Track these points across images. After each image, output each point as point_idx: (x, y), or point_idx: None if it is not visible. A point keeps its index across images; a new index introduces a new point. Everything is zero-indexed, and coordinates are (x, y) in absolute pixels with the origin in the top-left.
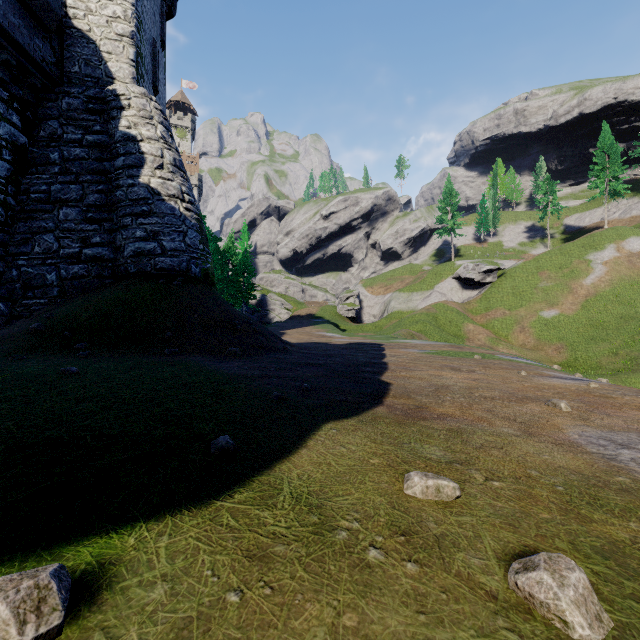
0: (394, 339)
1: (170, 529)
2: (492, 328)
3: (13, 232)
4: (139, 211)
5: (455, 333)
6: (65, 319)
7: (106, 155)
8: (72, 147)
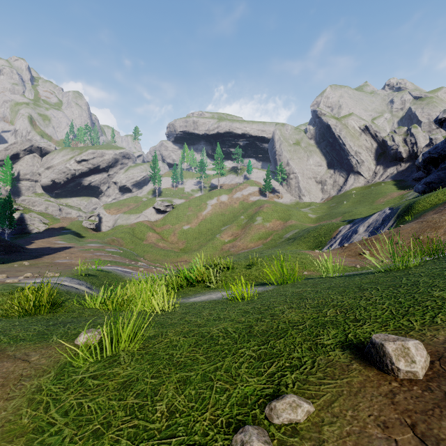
0: (87, 244)
1: None
2: (163, 234)
3: None
4: None
5: (141, 237)
6: None
7: None
8: None
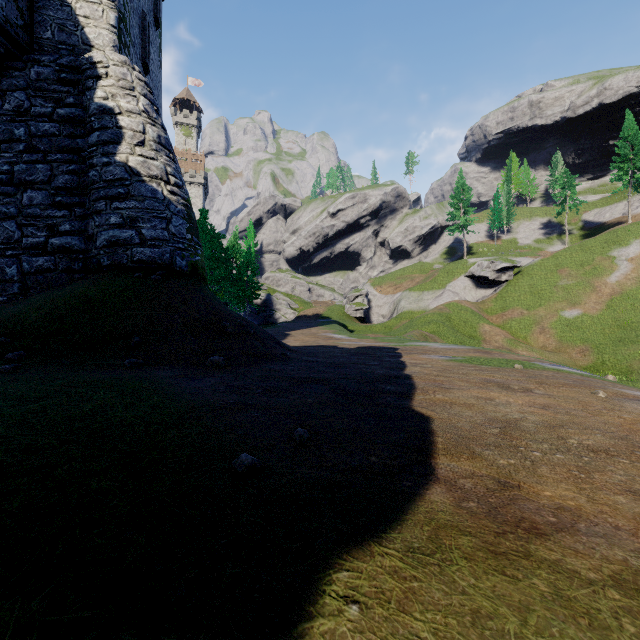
0: (409, 342)
1: None
2: (509, 329)
3: None
4: (114, 194)
5: (470, 334)
6: (9, 320)
7: (79, 131)
8: (41, 122)
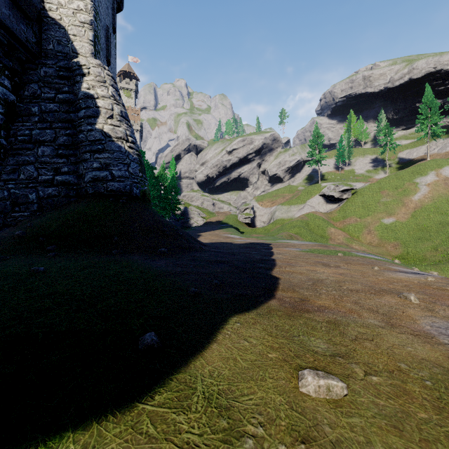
0: (279, 240)
1: (94, 439)
2: (348, 231)
3: (5, 164)
4: (95, 149)
5: (321, 234)
6: (40, 228)
7: (72, 108)
8: (48, 103)
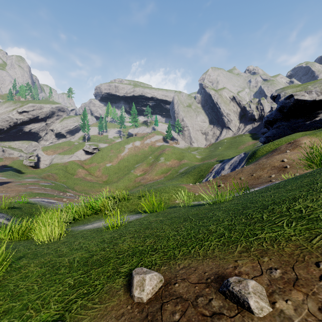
0: (25, 179)
1: None
2: (90, 170)
3: None
4: None
5: (73, 173)
6: None
7: None
8: None
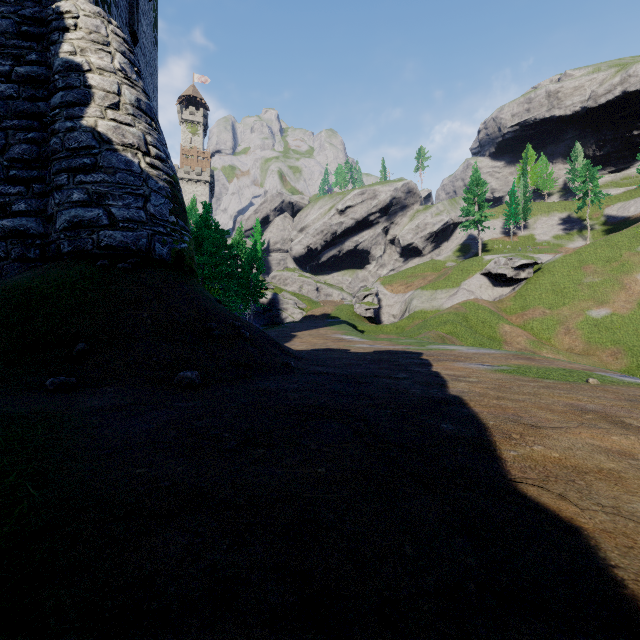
0: (430, 344)
1: None
2: (531, 329)
3: None
4: (78, 164)
5: (490, 335)
6: None
7: (42, 92)
8: None
